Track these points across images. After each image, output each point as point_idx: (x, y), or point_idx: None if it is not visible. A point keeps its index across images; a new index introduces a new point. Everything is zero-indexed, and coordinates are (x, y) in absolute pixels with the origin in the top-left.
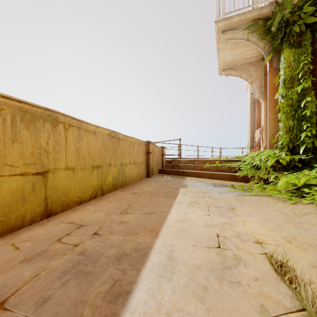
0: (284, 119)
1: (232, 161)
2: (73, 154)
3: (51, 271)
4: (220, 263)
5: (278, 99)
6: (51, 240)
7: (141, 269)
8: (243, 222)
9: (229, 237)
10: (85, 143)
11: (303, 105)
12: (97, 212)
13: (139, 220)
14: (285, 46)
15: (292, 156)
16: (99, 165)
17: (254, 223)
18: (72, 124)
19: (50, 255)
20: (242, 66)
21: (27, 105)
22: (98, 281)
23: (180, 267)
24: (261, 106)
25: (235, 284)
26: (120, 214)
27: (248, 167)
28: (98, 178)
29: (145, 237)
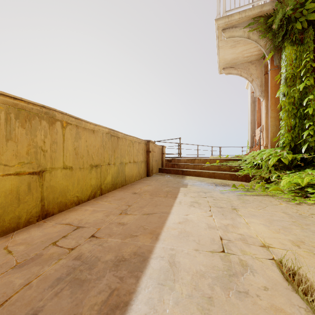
0: (285, 117)
1: (233, 160)
2: (71, 153)
3: (44, 278)
4: (225, 270)
5: (279, 97)
6: (46, 244)
7: (140, 277)
8: (247, 224)
9: (233, 241)
10: (83, 142)
11: (305, 103)
12: (95, 213)
13: (139, 221)
14: (286, 44)
15: (295, 155)
16: (98, 164)
17: (259, 224)
18: (69, 122)
19: (44, 260)
20: (243, 64)
21: (23, 102)
22: (94, 290)
23: (182, 274)
24: (262, 105)
25: (243, 294)
26: (119, 215)
27: (249, 166)
28: (97, 177)
29: (145, 240)
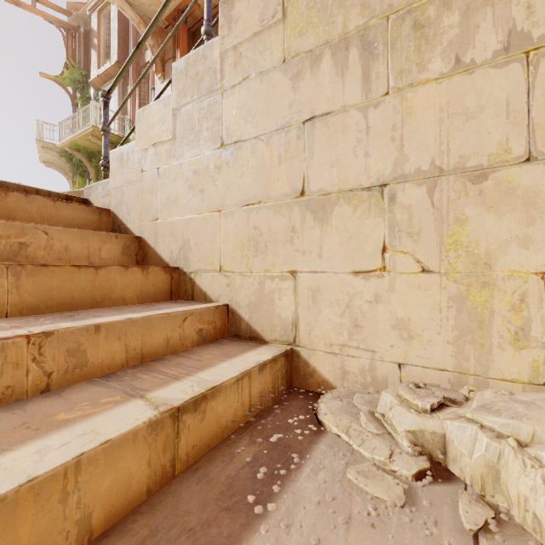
0: None
1: None
2: None
3: None
4: None
5: None
6: None
7: None
8: None
9: None
10: None
11: None
12: None
13: None
14: (77, 174)
15: None
16: None
17: None
18: None
19: None
20: (61, 165)
21: None
22: None
23: None
24: None
25: None
26: None
27: None
28: None
29: None
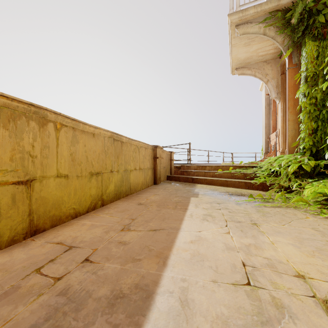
0: (306, 120)
1: (247, 167)
2: (67, 159)
3: (13, 326)
4: (255, 314)
5: (299, 98)
6: (28, 270)
7: (142, 324)
8: (272, 244)
9: (259, 268)
10: (82, 146)
11: None
12: (93, 228)
13: (143, 240)
14: (307, 39)
15: (317, 162)
16: (99, 171)
17: (287, 245)
18: (65, 123)
19: (20, 295)
20: (257, 64)
21: (5, 99)
22: None
23: (198, 321)
24: (277, 108)
25: None
26: (121, 231)
27: (266, 173)
28: (97, 186)
29: (149, 266)
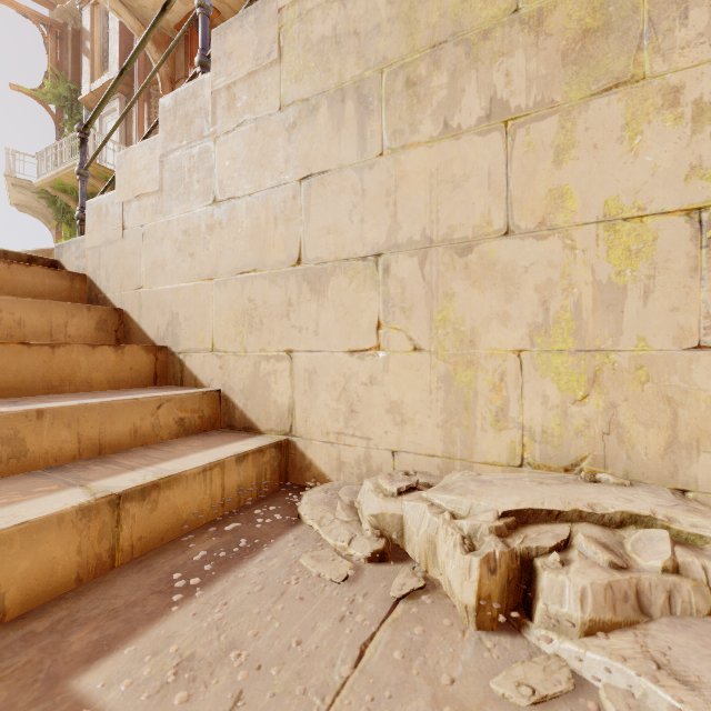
0: None
1: None
2: None
3: None
4: None
5: None
6: None
7: None
8: None
9: None
10: None
11: None
12: None
13: None
14: (64, 223)
15: None
16: None
17: None
18: None
19: None
20: (41, 209)
21: None
22: None
23: None
24: None
25: None
26: None
27: None
28: None
29: None
